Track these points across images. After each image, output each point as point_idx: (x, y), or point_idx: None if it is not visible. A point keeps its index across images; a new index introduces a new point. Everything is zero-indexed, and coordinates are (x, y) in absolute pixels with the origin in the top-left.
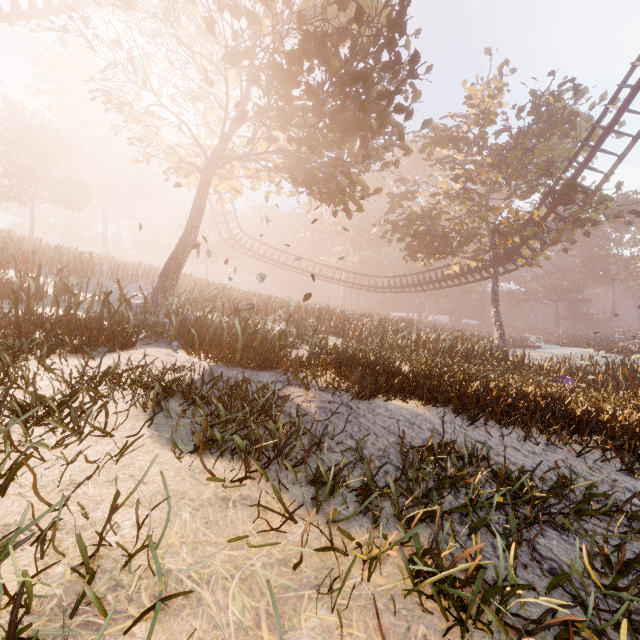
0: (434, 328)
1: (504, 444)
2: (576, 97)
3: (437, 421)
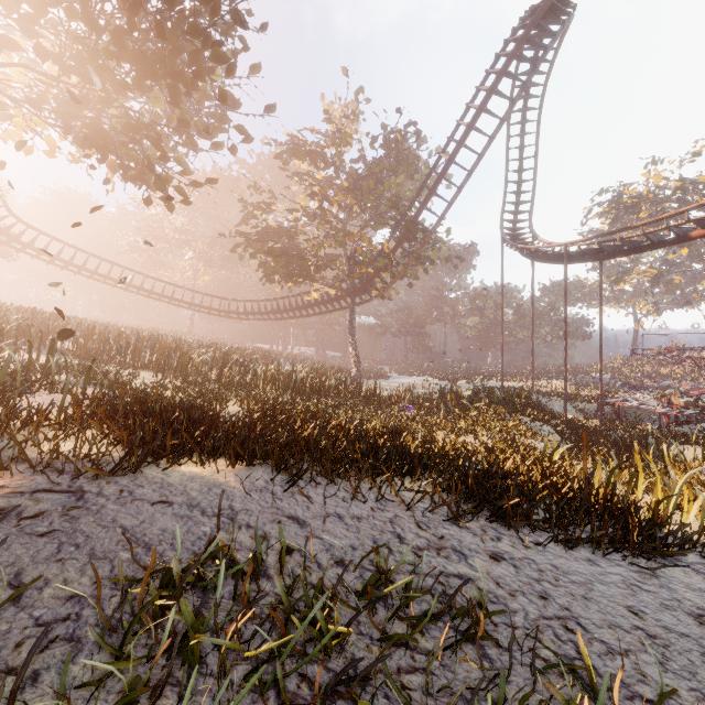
0: (295, 360)
1: (326, 512)
2: (418, 143)
3: (242, 491)
